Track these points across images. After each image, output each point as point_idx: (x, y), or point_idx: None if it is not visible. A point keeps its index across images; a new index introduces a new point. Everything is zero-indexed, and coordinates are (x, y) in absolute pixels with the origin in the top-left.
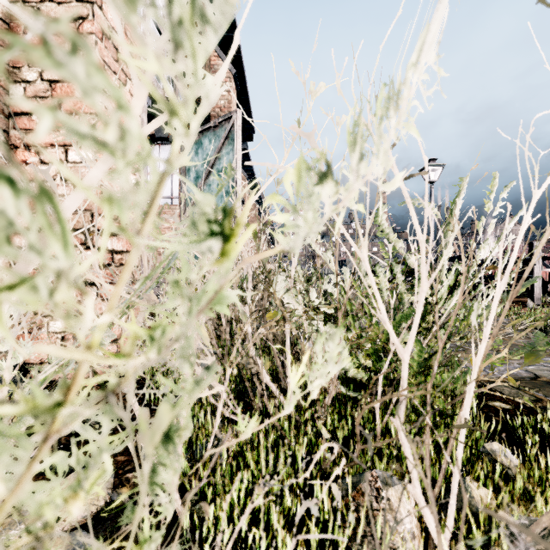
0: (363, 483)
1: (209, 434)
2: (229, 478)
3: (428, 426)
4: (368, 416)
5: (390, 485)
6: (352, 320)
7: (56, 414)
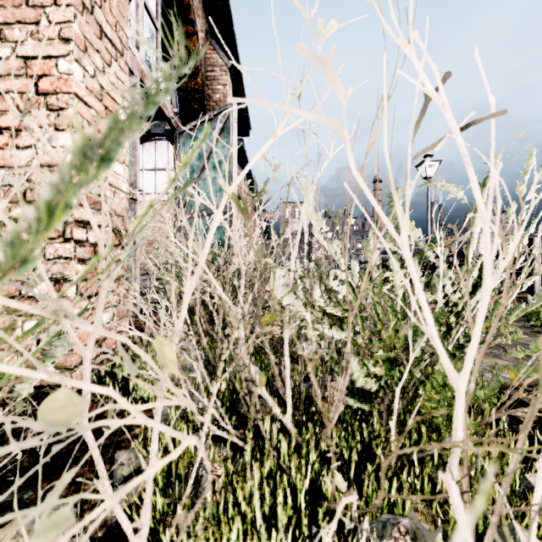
0: (386, 540)
1: (194, 458)
2: (216, 520)
3: (465, 460)
4: (379, 432)
5: (422, 541)
6: (361, 321)
7: None
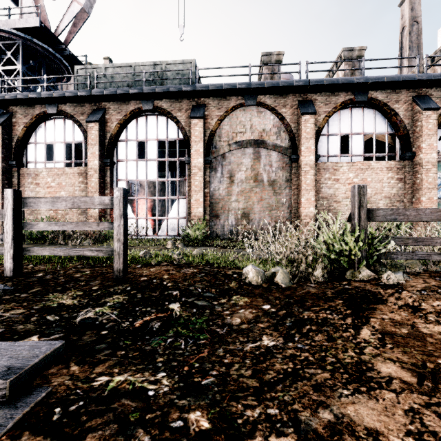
0: None
1: None
2: None
3: None
4: None
5: None
6: None
7: (402, 228)
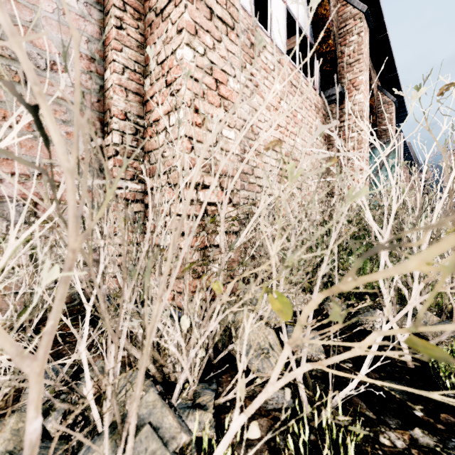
0: None
1: None
2: None
3: None
4: None
5: None
6: None
7: None
